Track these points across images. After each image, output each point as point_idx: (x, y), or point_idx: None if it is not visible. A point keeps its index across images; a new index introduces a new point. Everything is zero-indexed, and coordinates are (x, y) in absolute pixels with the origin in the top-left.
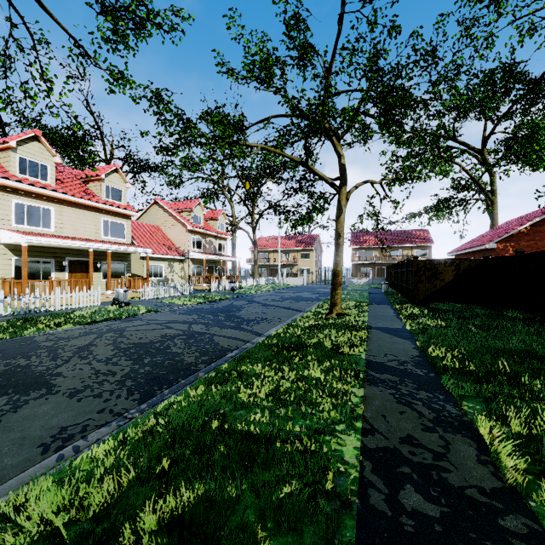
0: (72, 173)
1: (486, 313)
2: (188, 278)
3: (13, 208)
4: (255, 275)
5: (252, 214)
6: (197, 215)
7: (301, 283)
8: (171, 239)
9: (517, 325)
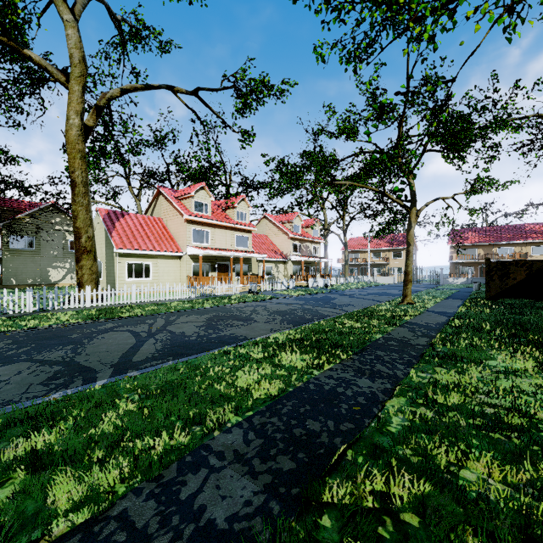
0: (216, 204)
1: None
2: (290, 277)
3: (192, 233)
4: (345, 274)
5: (343, 218)
6: (297, 225)
7: (392, 282)
8: (276, 245)
9: None
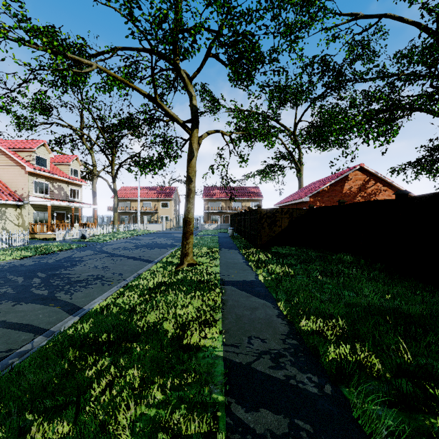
0: None
1: (317, 256)
2: (28, 226)
3: None
4: (114, 222)
5: (112, 163)
6: (42, 157)
7: (161, 229)
8: (4, 181)
9: (350, 269)
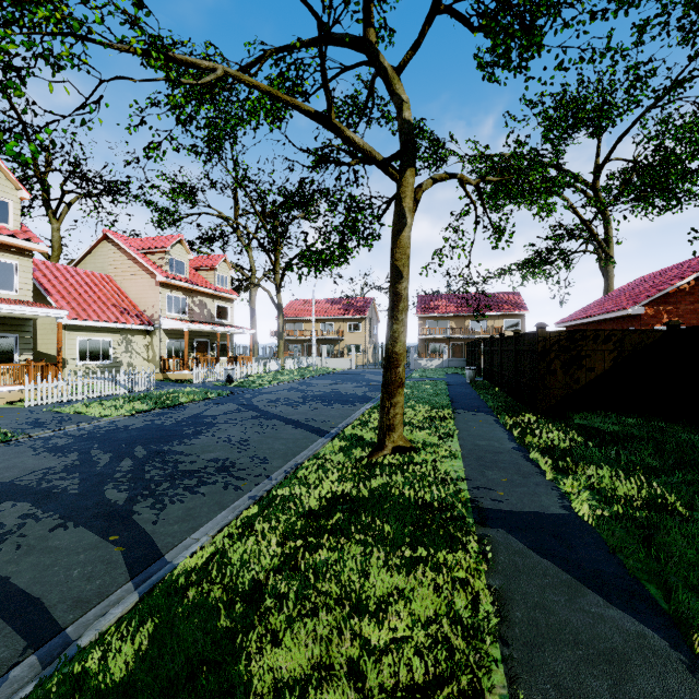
0: None
1: None
2: (159, 362)
3: None
4: (279, 355)
5: (275, 264)
6: (178, 260)
7: (348, 367)
8: (132, 298)
9: None
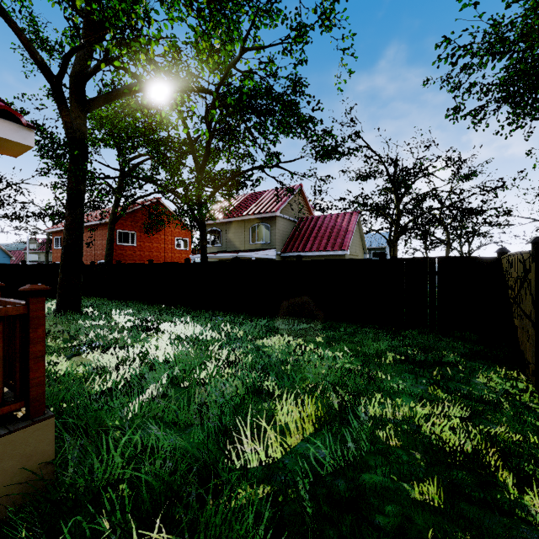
0: None
1: None
2: None
3: None
4: None
5: None
6: None
7: None
8: None
9: None
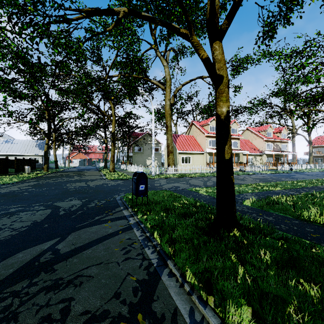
0: None
1: None
2: (264, 164)
3: (208, 141)
4: (309, 162)
5: (307, 124)
6: (269, 132)
7: None
8: (255, 145)
9: None
